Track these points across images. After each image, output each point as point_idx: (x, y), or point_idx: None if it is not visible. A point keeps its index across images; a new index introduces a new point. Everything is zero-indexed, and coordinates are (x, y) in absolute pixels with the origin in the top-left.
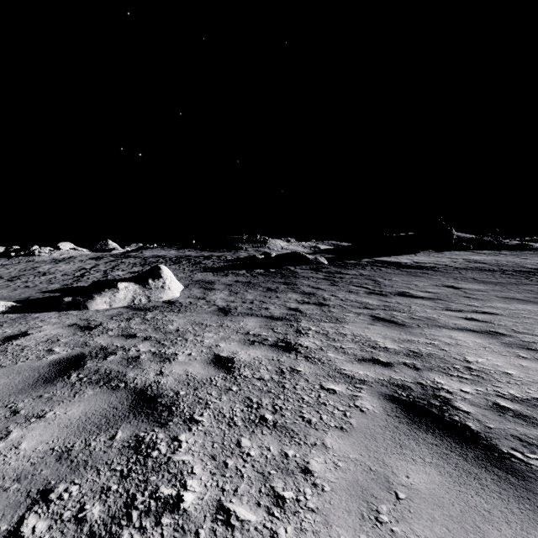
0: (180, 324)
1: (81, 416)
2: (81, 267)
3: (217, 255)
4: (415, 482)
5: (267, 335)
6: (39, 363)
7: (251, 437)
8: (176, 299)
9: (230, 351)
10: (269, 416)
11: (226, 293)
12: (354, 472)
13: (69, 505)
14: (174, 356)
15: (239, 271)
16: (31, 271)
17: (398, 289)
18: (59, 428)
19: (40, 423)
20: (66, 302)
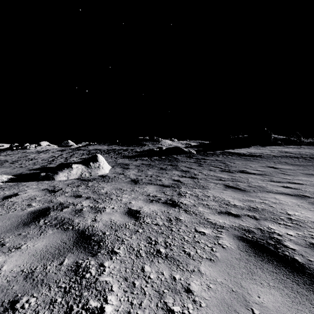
0: (108, 189)
1: (43, 248)
2: (53, 156)
3: (131, 149)
4: (265, 301)
5: (161, 196)
6: (22, 213)
7: (151, 265)
8: (106, 174)
9: (138, 206)
10: (162, 250)
11: (136, 171)
12: (221, 292)
13: (28, 313)
14: (103, 209)
15: (143, 158)
16: (24, 157)
17: (239, 168)
18: (28, 256)
19: (17, 252)
20: (42, 175)
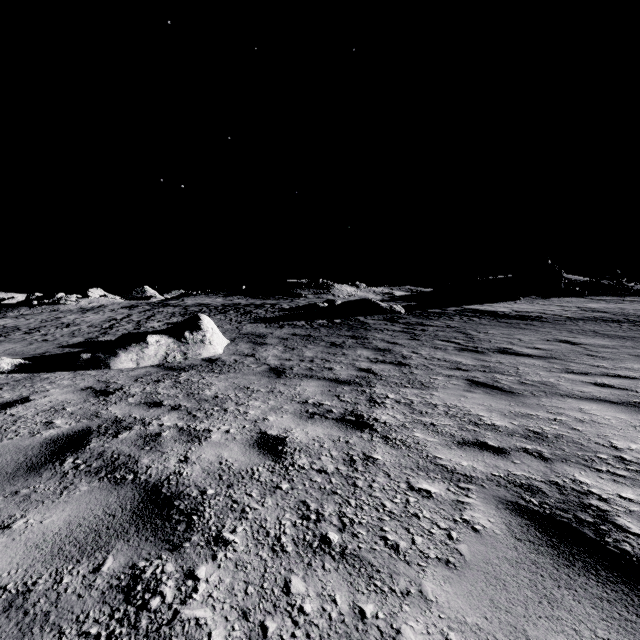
0: (220, 388)
1: (62, 528)
2: (112, 318)
3: (271, 304)
4: None
5: (331, 405)
6: (30, 441)
7: (307, 575)
8: (218, 356)
9: (282, 428)
10: (334, 536)
11: (280, 349)
12: None
13: None
14: (206, 434)
15: (296, 323)
16: (53, 322)
17: (497, 345)
18: (25, 548)
19: (1, 538)
20: (84, 359)
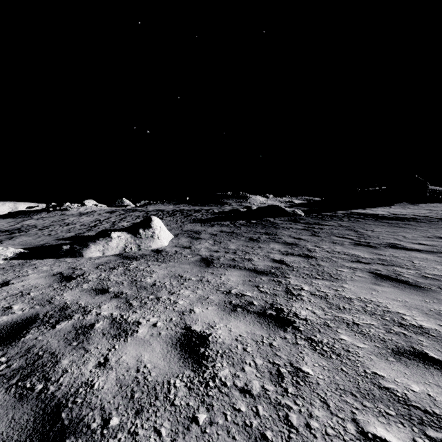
0: (159, 276)
1: None
2: (97, 219)
3: (205, 209)
4: None
5: (252, 297)
6: None
7: None
8: (163, 248)
9: (206, 322)
10: None
11: (210, 243)
12: None
13: None
14: (134, 327)
15: (223, 222)
16: (60, 222)
17: (385, 240)
18: None
19: None
20: (65, 249)
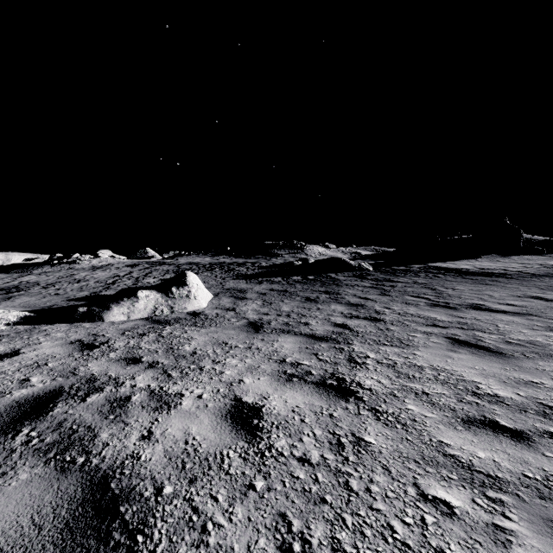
0: (199, 343)
1: None
2: (116, 274)
3: (251, 262)
4: None
5: (310, 365)
6: None
7: None
8: (202, 310)
9: (258, 393)
10: None
11: (259, 304)
12: None
13: None
14: (177, 400)
15: (274, 279)
16: (68, 278)
17: (468, 301)
18: None
19: None
20: (81, 312)
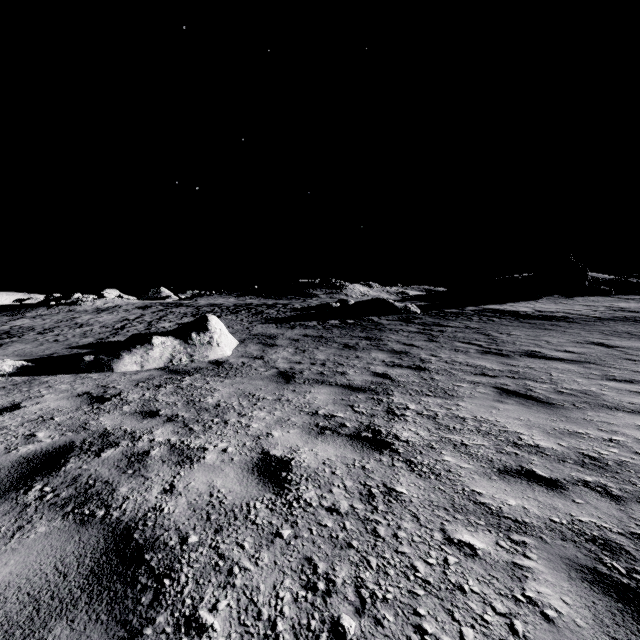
0: (223, 395)
1: None
2: (124, 318)
3: (283, 304)
4: None
5: (344, 418)
6: (2, 460)
7: None
8: (225, 359)
9: (287, 446)
10: (349, 622)
11: (291, 351)
12: None
13: None
14: (200, 454)
15: (308, 323)
16: (68, 322)
17: (523, 347)
18: None
19: None
20: (87, 361)
